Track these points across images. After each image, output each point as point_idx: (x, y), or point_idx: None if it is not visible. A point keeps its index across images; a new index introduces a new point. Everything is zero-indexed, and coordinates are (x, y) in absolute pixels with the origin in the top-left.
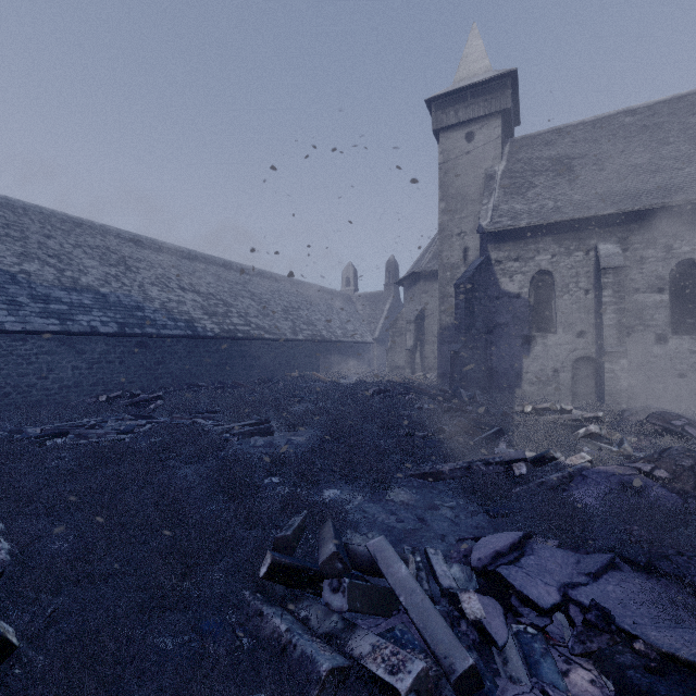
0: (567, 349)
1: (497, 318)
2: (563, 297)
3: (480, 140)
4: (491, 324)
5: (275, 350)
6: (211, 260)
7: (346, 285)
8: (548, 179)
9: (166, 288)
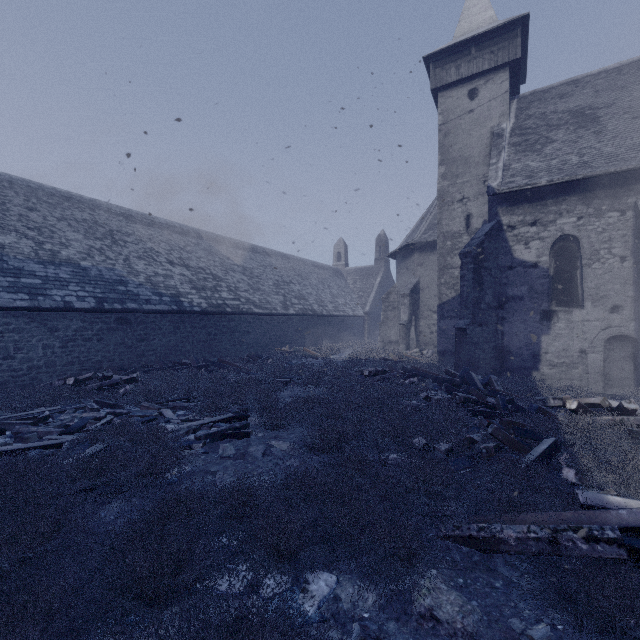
0: (597, 326)
1: (509, 290)
2: (592, 265)
3: (484, 97)
4: (502, 297)
5: (265, 325)
6: (203, 235)
7: (337, 260)
8: (568, 133)
9: (154, 262)
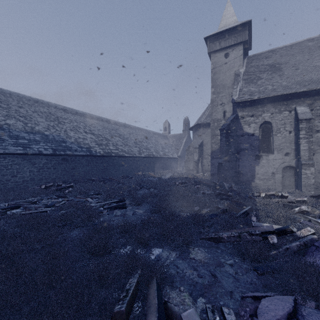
0: (279, 162)
1: (242, 146)
2: (277, 135)
3: (232, 57)
4: (238, 149)
5: (130, 162)
6: (100, 119)
7: (164, 130)
8: (268, 75)
9: (78, 132)
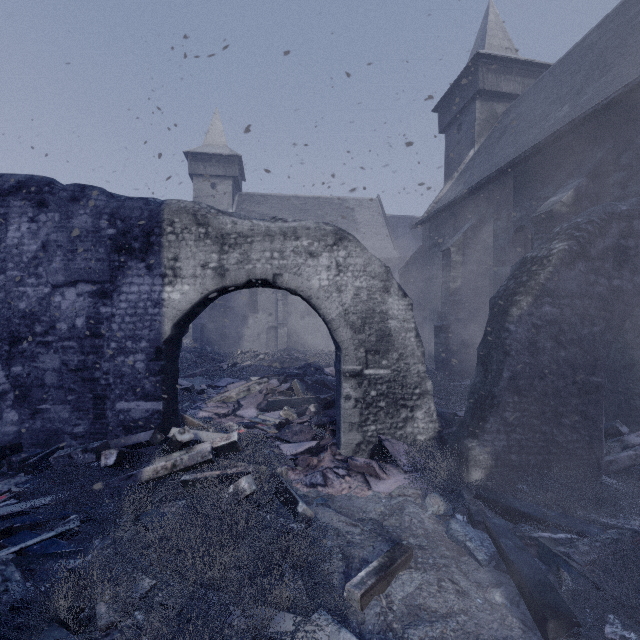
0: (264, 322)
1: (229, 304)
2: (263, 294)
3: (220, 190)
4: (225, 308)
5: None
6: None
7: None
8: None
9: None
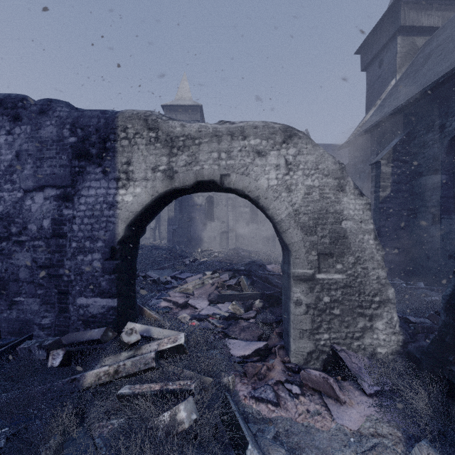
0: (218, 228)
1: (193, 214)
2: (217, 207)
3: None
4: (190, 217)
5: None
6: None
7: None
8: None
9: None
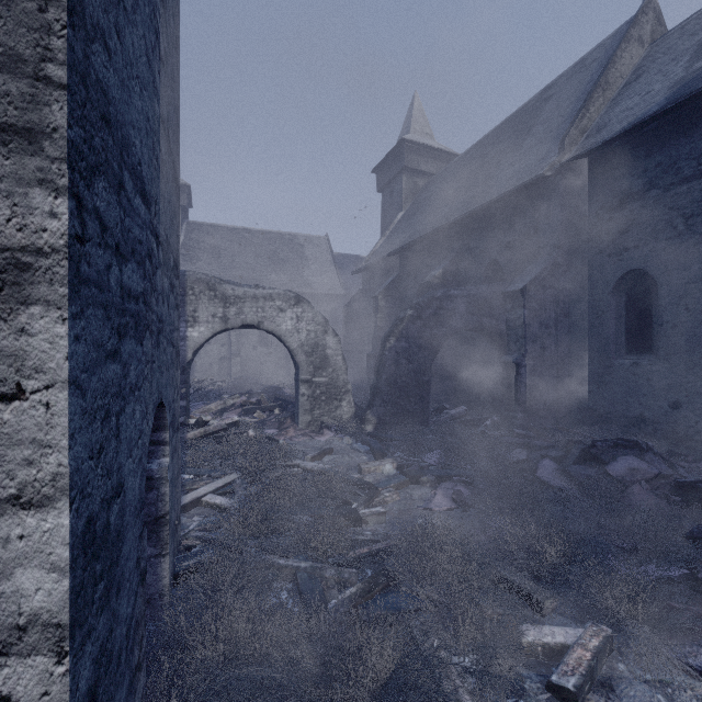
0: (216, 353)
1: None
2: None
3: None
4: None
5: None
6: None
7: None
8: (208, 258)
9: None
